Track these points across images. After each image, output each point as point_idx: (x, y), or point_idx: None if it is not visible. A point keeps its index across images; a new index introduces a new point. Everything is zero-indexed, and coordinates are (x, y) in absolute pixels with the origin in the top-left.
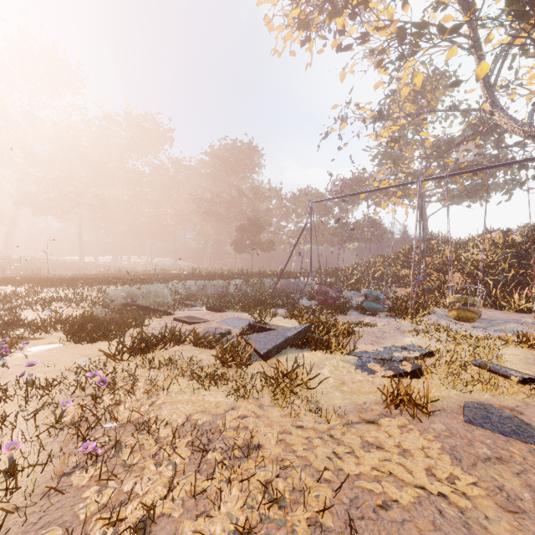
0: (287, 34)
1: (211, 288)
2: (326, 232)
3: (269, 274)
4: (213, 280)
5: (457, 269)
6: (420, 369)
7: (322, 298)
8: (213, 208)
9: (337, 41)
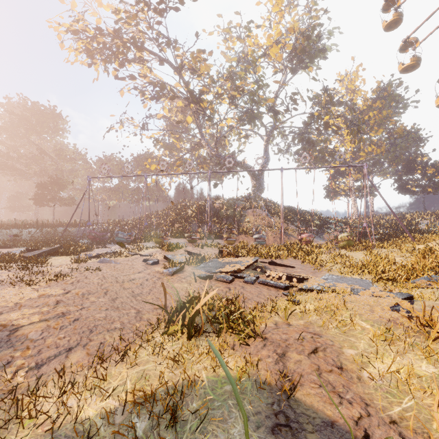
0: (77, 53)
1: (3, 235)
2: (125, 193)
3: (65, 224)
4: (6, 229)
5: (177, 220)
6: (99, 254)
7: (92, 237)
8: (9, 162)
9: (116, 71)
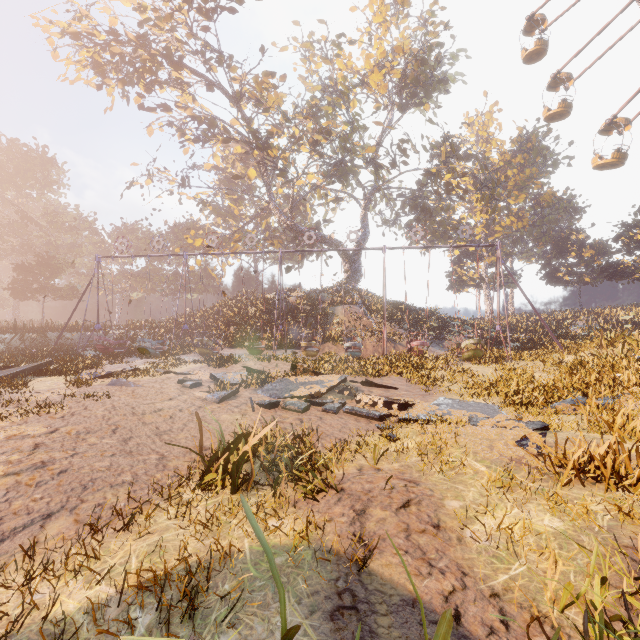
0: (80, 67)
1: None
2: (156, 280)
3: (61, 327)
4: None
5: (233, 321)
6: (111, 373)
7: (102, 347)
8: None
9: (140, 98)
